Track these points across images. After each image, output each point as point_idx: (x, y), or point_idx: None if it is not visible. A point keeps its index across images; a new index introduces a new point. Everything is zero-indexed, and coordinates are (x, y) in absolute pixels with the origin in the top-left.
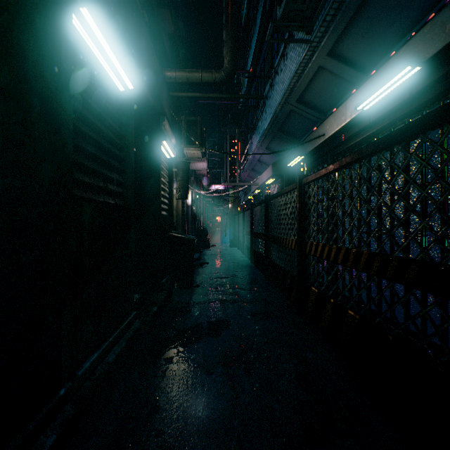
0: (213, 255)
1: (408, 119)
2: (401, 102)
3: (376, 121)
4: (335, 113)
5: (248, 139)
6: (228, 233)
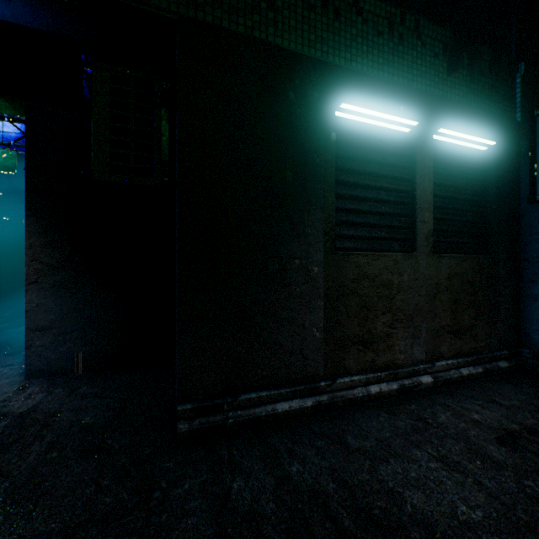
0: None
1: None
2: None
3: None
4: None
5: None
6: None
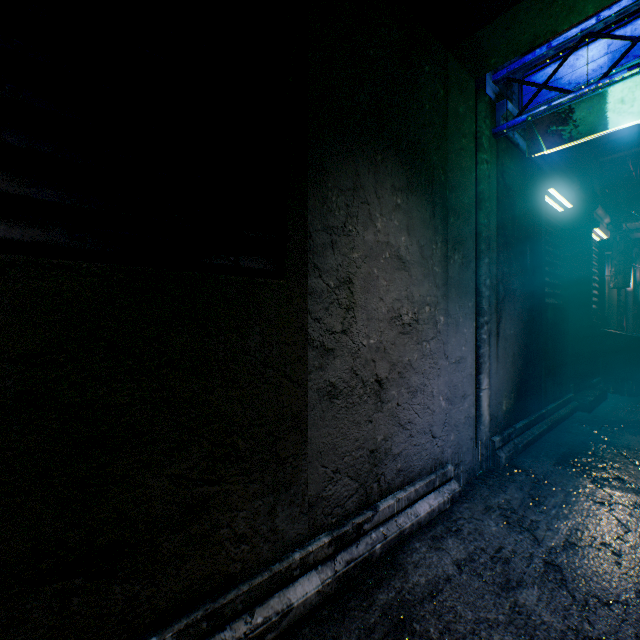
0: None
1: None
2: None
3: None
4: None
5: None
6: None
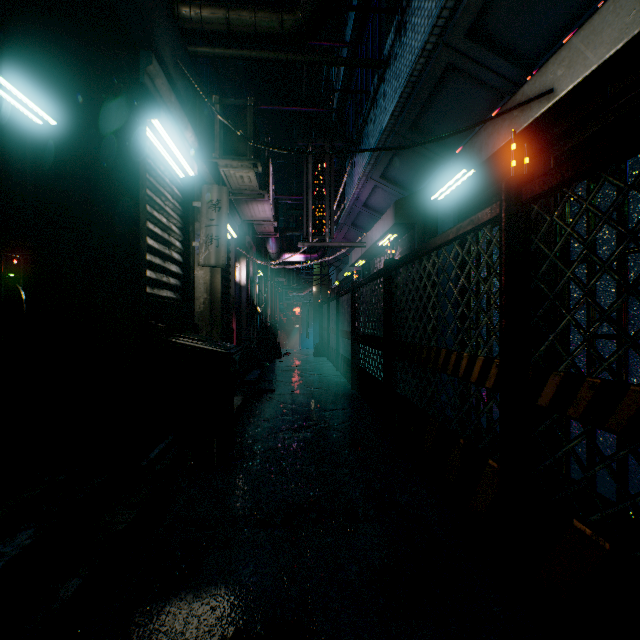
0: (285, 372)
1: None
2: None
3: None
4: (594, 20)
5: (346, 169)
6: (311, 333)
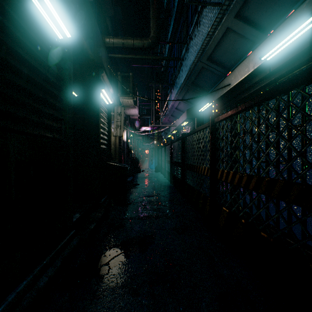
0: (143, 178)
1: (306, 67)
2: (300, 51)
3: (275, 71)
4: (239, 66)
5: (168, 93)
6: (153, 162)
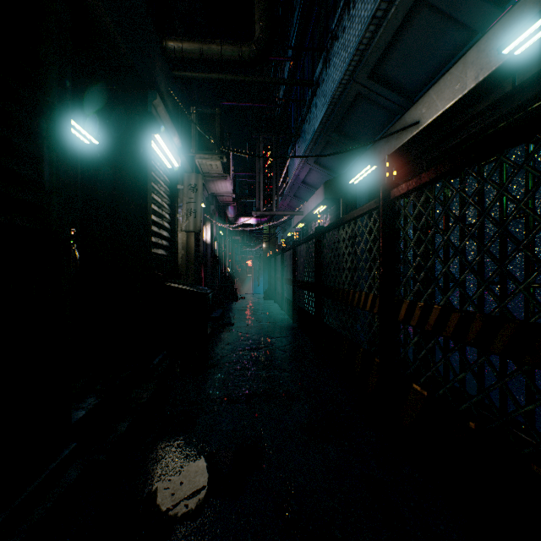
0: (241, 311)
1: None
2: None
3: (527, 84)
4: (441, 83)
5: (289, 153)
6: (261, 281)
